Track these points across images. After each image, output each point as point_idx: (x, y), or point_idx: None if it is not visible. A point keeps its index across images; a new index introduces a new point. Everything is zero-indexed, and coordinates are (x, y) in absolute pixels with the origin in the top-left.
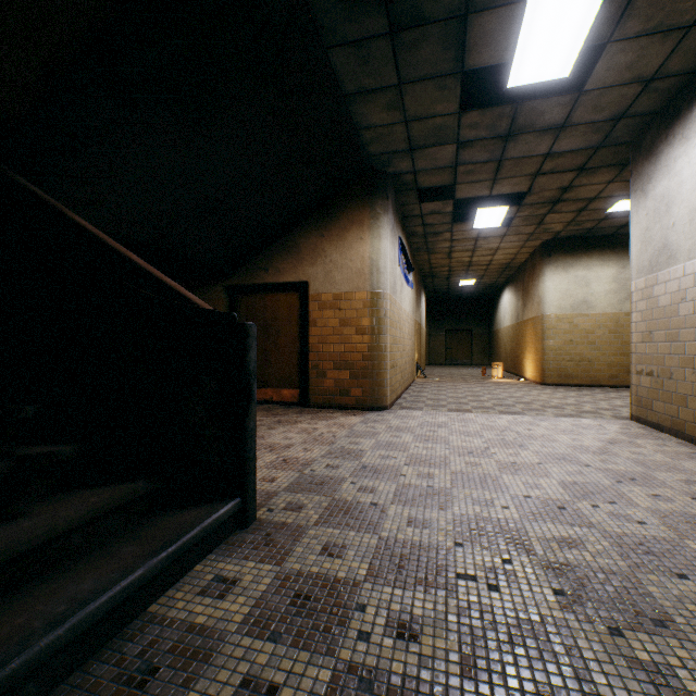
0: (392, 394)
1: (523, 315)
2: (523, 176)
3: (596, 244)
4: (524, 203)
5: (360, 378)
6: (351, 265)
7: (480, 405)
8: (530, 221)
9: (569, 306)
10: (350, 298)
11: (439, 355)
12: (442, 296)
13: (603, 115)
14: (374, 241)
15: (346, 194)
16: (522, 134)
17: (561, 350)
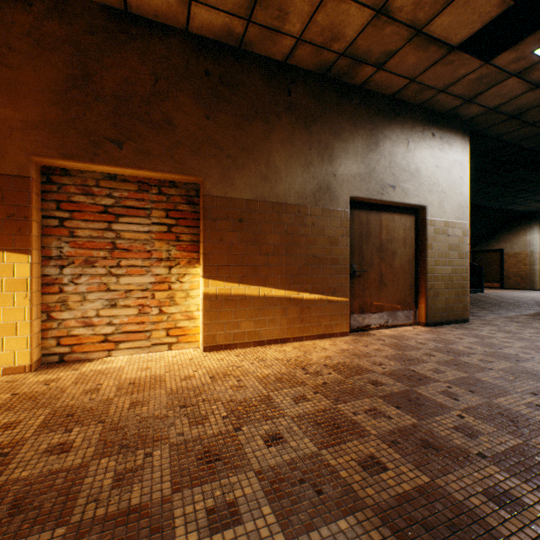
0: None
1: None
2: None
3: None
4: None
5: (524, 280)
6: (520, 243)
7: None
8: None
9: None
10: (520, 254)
11: None
12: None
13: None
14: (530, 235)
15: (518, 220)
16: None
17: None
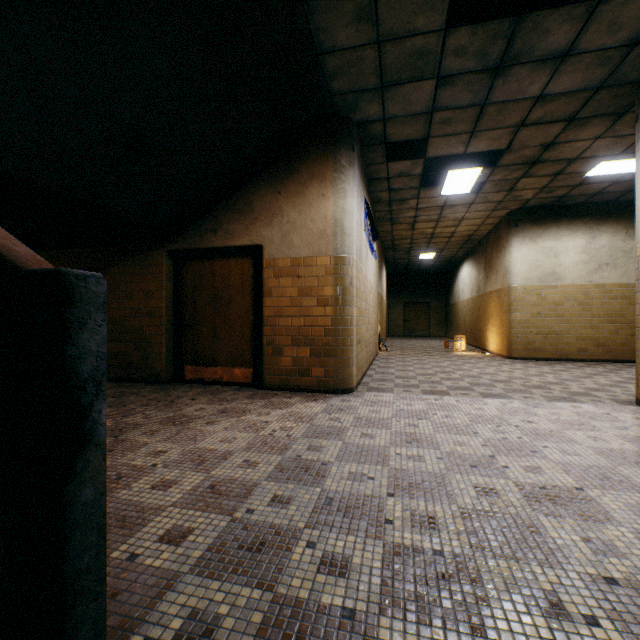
0: (357, 373)
1: (486, 288)
2: (505, 128)
3: (565, 213)
4: (500, 164)
5: (322, 356)
6: (312, 226)
7: (455, 384)
8: (501, 186)
9: (537, 277)
10: (311, 264)
11: (398, 327)
12: (401, 270)
13: (617, 38)
14: (338, 198)
15: (306, 144)
16: (516, 65)
17: (529, 323)
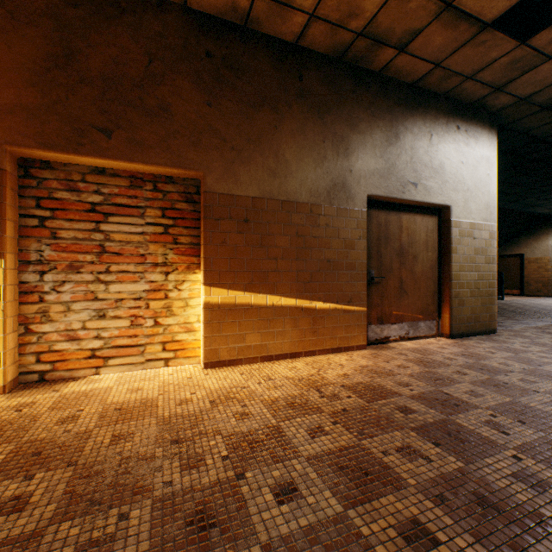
0: None
1: None
2: None
3: None
4: None
5: (545, 286)
6: (541, 248)
7: None
8: None
9: None
10: (541, 259)
11: None
12: None
13: None
14: (551, 239)
15: (539, 223)
16: None
17: None
